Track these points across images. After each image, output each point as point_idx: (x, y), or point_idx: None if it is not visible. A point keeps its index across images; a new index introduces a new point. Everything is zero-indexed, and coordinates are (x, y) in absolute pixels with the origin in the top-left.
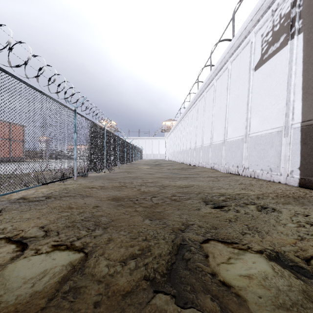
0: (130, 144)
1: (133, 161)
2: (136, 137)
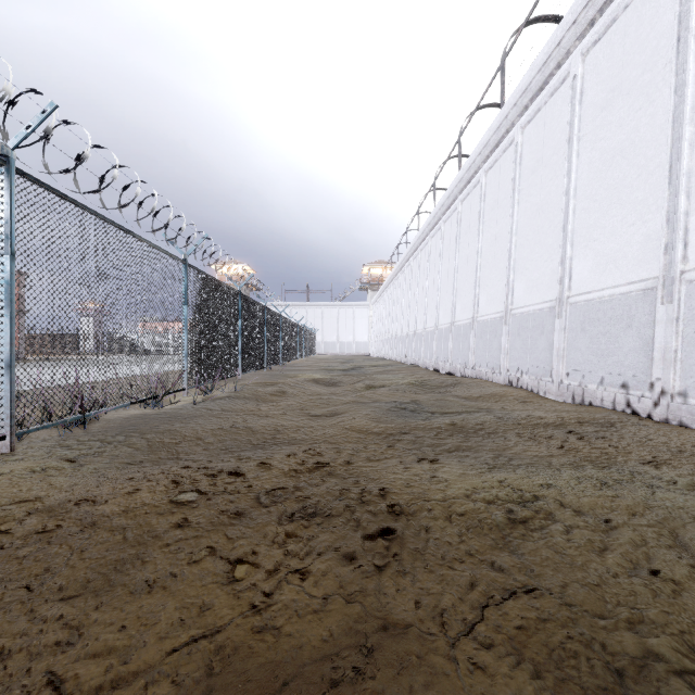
0: (280, 316)
1: (290, 359)
2: (300, 303)
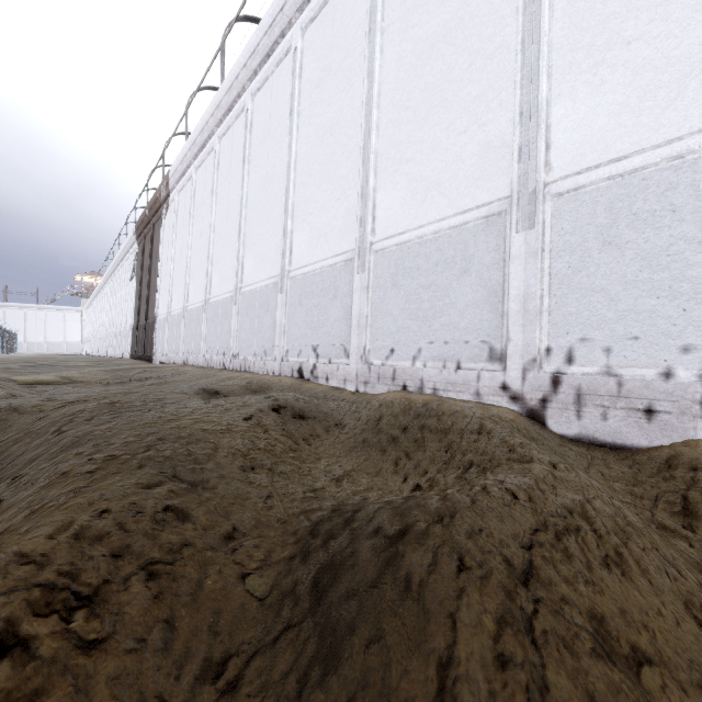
0: None
1: None
2: None
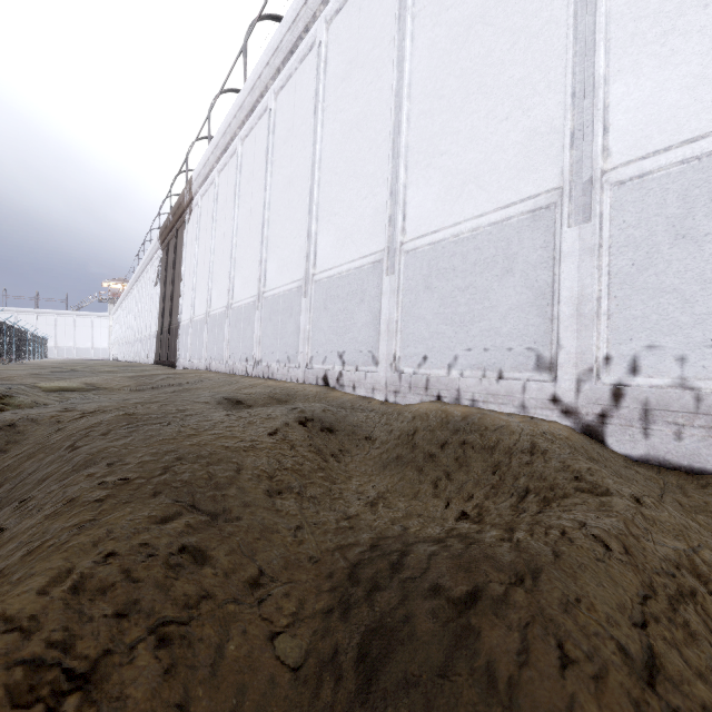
0: (21, 330)
1: (27, 359)
2: (28, 310)
